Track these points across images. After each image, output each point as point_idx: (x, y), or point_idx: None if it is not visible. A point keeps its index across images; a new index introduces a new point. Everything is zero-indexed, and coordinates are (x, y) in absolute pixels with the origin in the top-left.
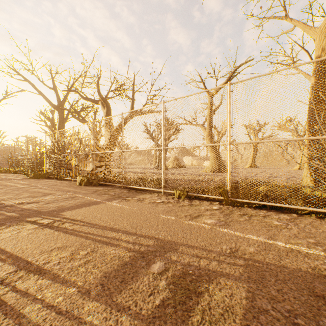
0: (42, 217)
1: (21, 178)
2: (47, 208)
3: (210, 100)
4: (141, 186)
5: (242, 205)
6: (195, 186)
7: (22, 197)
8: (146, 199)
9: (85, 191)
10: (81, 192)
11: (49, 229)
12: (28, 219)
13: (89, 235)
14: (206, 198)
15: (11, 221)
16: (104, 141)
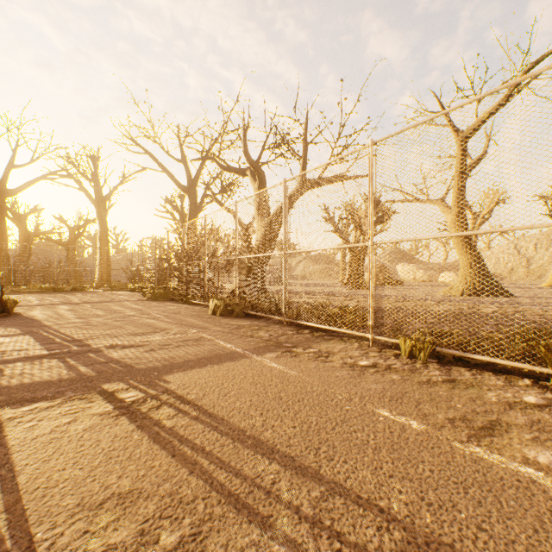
0: (129, 384)
1: (137, 298)
2: (146, 360)
3: (461, 146)
4: (322, 324)
5: None
6: (447, 330)
7: (120, 335)
8: (334, 354)
9: (219, 328)
10: (212, 329)
11: (126, 422)
12: (105, 385)
13: (200, 458)
14: (485, 364)
15: (77, 387)
16: (255, 239)
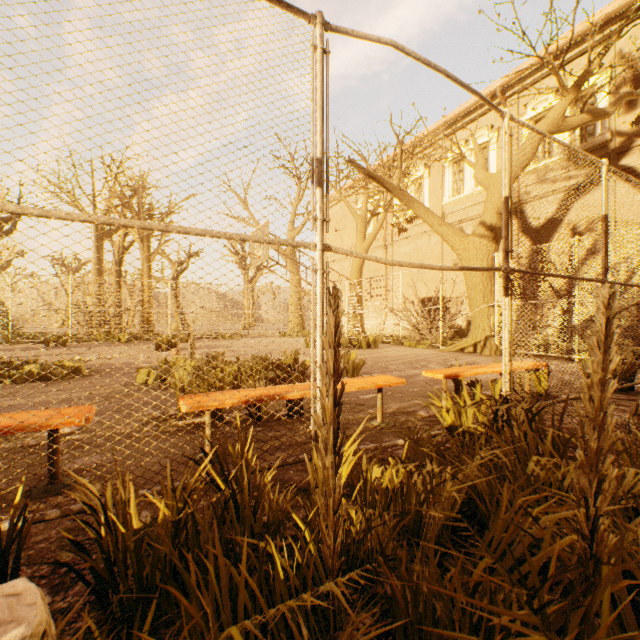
0: None
1: None
2: None
3: None
4: None
5: (20, 343)
6: None
7: None
8: None
9: None
10: None
11: None
12: None
13: None
14: None
15: None
16: None
